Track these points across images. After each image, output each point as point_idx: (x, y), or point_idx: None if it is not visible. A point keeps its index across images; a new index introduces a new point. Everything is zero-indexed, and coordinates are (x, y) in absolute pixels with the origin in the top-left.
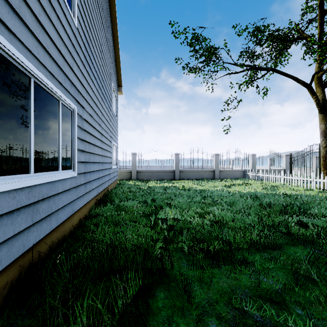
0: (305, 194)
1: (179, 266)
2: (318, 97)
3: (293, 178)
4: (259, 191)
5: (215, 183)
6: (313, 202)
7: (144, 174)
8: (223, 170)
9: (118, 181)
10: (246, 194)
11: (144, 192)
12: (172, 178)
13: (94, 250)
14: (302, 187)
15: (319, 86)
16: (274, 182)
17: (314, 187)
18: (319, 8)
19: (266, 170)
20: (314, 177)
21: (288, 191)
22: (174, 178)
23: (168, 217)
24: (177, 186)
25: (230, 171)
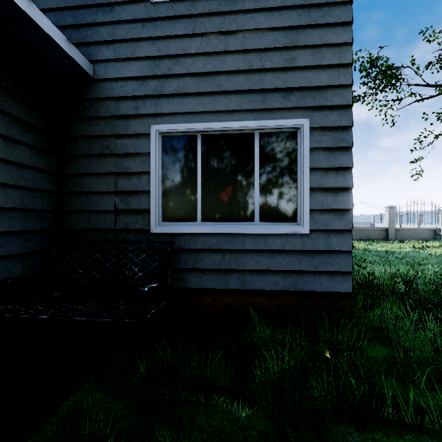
0: None
1: (440, 297)
2: None
3: None
4: None
5: (396, 244)
6: None
7: None
8: (401, 229)
9: None
10: None
11: None
12: None
13: (355, 282)
14: None
15: None
16: None
17: None
18: None
19: None
20: None
21: None
22: None
23: (379, 271)
24: None
25: (412, 230)
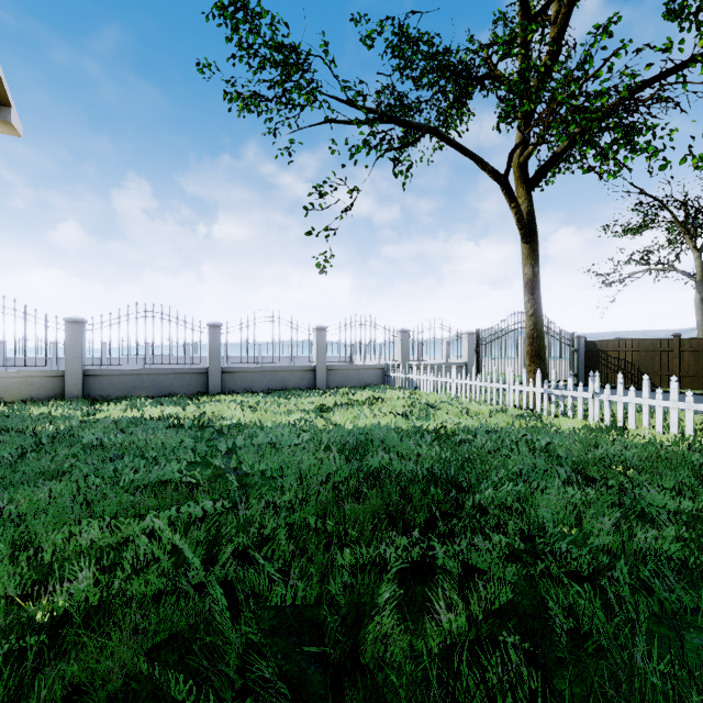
0: (486, 427)
1: None
2: (520, 206)
3: (473, 383)
4: (386, 422)
5: (300, 400)
6: (494, 454)
7: (111, 383)
8: (337, 368)
9: (5, 406)
10: (344, 435)
11: (26, 446)
12: (201, 389)
13: None
14: (489, 404)
15: (522, 184)
16: (437, 394)
17: (512, 403)
18: (520, 6)
19: (432, 365)
20: (511, 381)
21: (454, 419)
22: (207, 389)
23: None
24: (177, 417)
25: (354, 370)
